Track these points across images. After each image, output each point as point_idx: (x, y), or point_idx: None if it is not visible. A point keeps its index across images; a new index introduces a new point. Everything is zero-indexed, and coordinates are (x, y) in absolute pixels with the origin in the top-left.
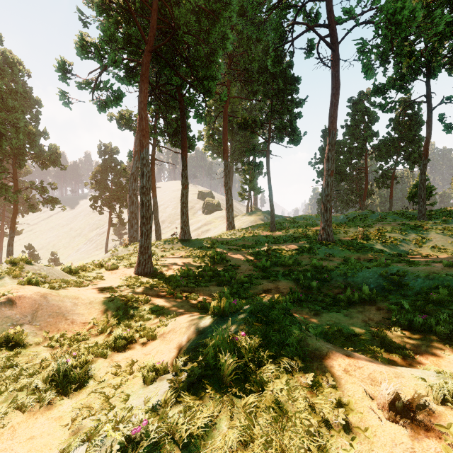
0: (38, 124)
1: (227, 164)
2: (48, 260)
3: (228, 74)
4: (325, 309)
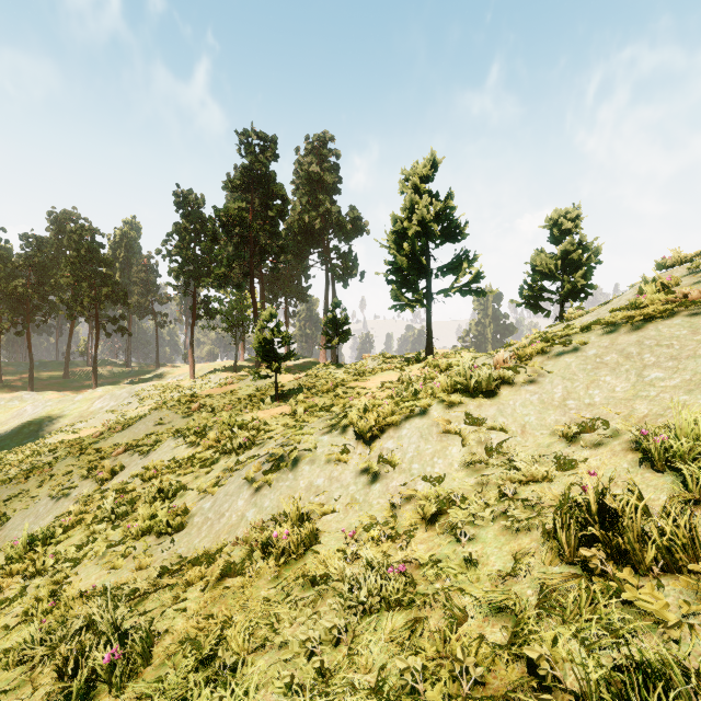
0: None
1: None
2: None
3: None
4: None
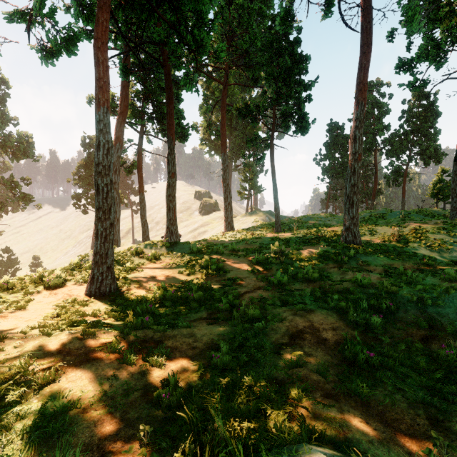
0: (4, 106)
1: (225, 158)
2: (29, 265)
3: (227, 56)
4: (442, 399)
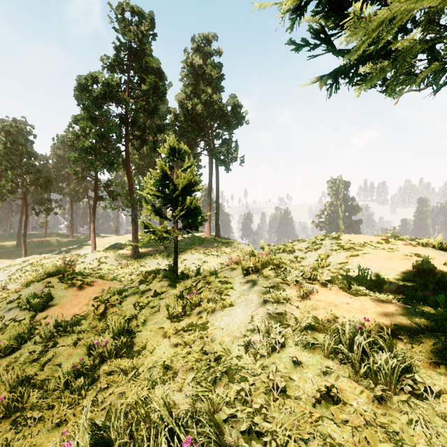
0: None
1: None
2: None
3: None
4: None
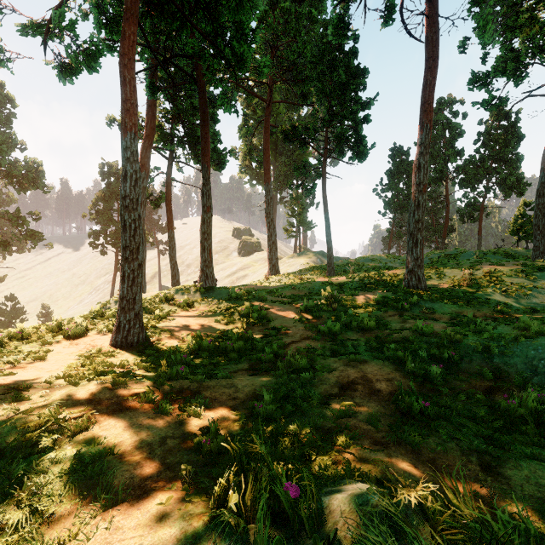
0: (9, 129)
1: (269, 189)
2: (37, 315)
3: (271, 68)
4: (498, 447)
